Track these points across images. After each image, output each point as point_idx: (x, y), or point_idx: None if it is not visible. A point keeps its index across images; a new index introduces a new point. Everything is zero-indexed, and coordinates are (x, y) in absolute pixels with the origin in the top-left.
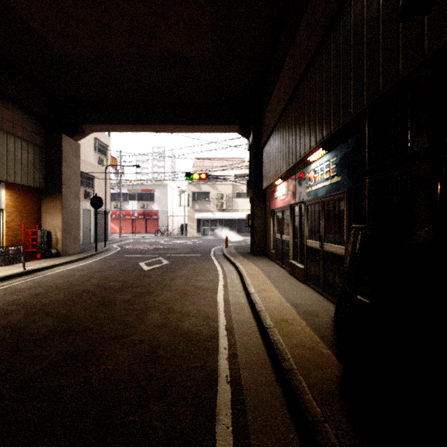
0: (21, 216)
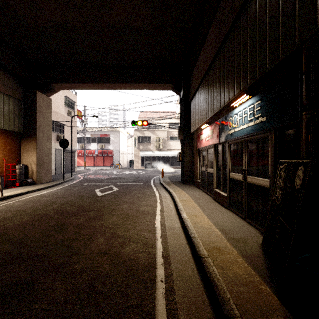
0: (4, 153)
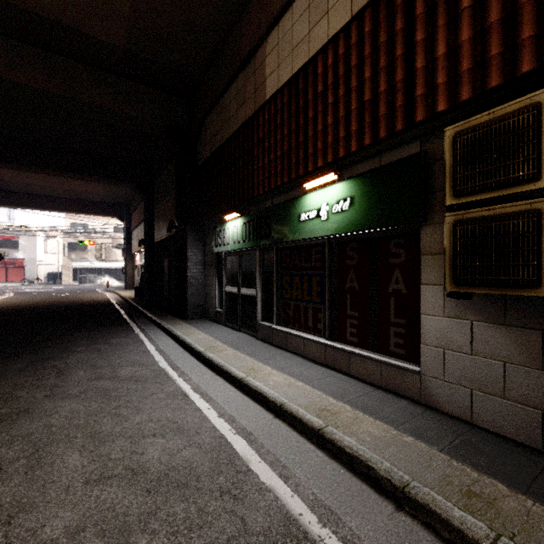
0: None
